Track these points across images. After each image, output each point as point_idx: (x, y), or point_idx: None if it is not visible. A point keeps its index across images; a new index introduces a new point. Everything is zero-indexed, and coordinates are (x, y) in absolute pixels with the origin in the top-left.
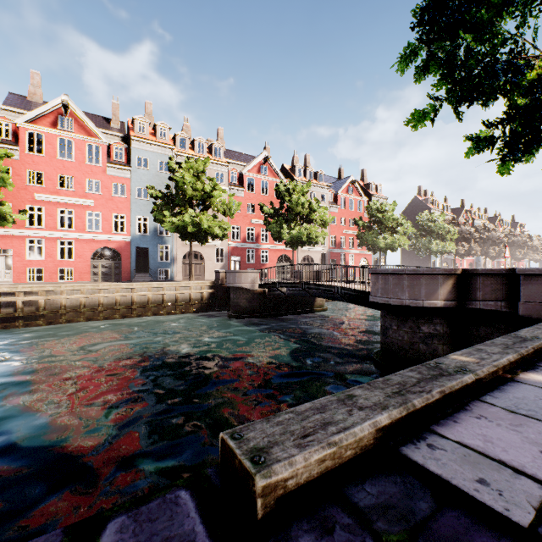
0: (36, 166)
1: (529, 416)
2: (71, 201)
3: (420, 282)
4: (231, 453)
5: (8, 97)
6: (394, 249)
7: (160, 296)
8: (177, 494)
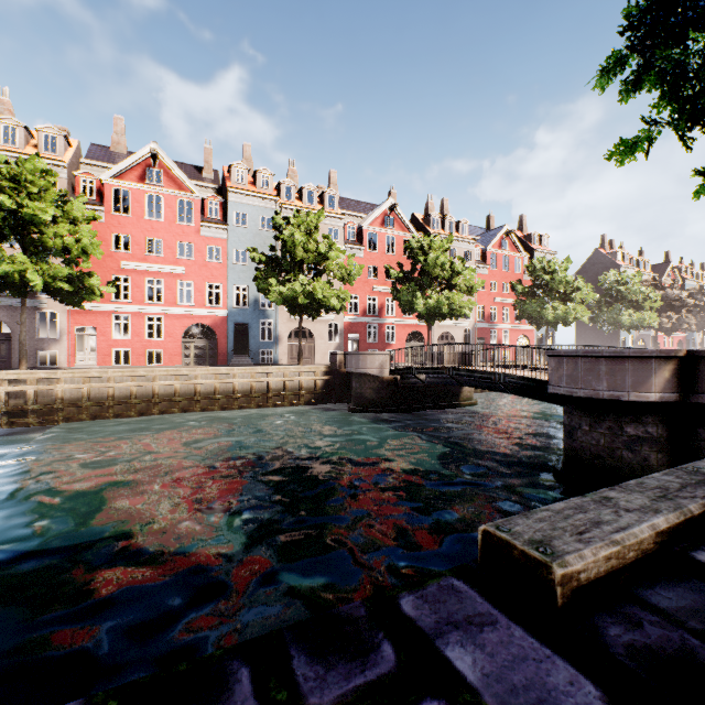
0: (123, 229)
1: None
2: (160, 270)
3: (624, 368)
4: (504, 545)
5: (91, 149)
6: (567, 323)
7: (265, 384)
8: (451, 583)
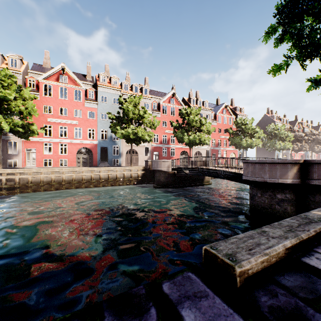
0: (48, 103)
1: None
2: (66, 122)
3: (276, 168)
4: (214, 256)
5: (33, 66)
6: (252, 147)
7: (115, 175)
8: (188, 275)
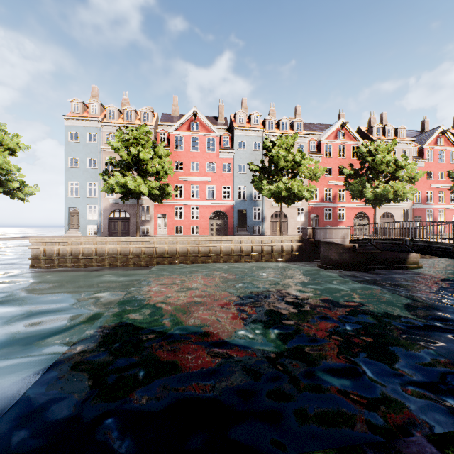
0: (179, 158)
1: None
2: (198, 180)
3: None
4: None
5: (162, 117)
6: None
7: (260, 247)
8: None
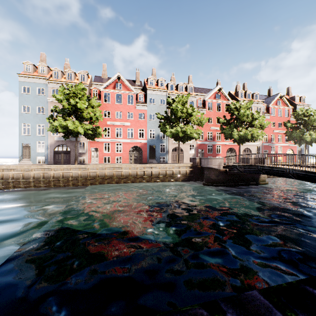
0: (107, 108)
1: None
2: (121, 124)
3: None
4: None
5: (95, 78)
6: None
7: (164, 171)
8: None
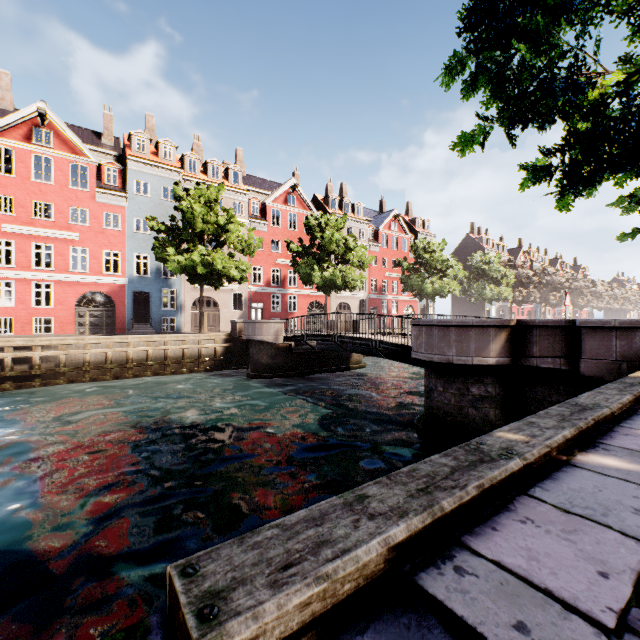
0: (4, 189)
1: (586, 516)
2: (50, 234)
3: (469, 335)
4: (176, 599)
5: None
6: (443, 295)
7: (163, 352)
8: None
